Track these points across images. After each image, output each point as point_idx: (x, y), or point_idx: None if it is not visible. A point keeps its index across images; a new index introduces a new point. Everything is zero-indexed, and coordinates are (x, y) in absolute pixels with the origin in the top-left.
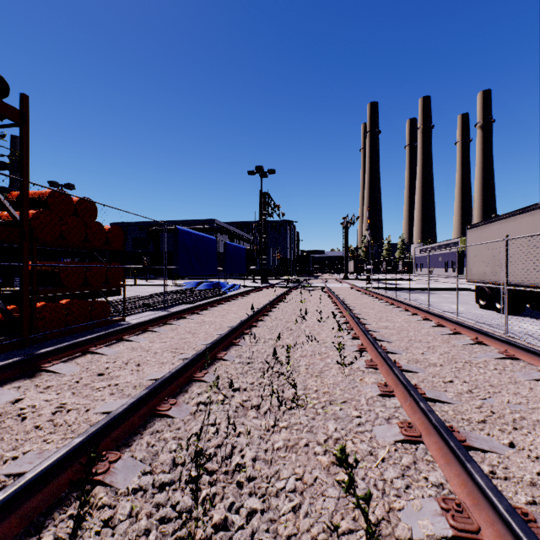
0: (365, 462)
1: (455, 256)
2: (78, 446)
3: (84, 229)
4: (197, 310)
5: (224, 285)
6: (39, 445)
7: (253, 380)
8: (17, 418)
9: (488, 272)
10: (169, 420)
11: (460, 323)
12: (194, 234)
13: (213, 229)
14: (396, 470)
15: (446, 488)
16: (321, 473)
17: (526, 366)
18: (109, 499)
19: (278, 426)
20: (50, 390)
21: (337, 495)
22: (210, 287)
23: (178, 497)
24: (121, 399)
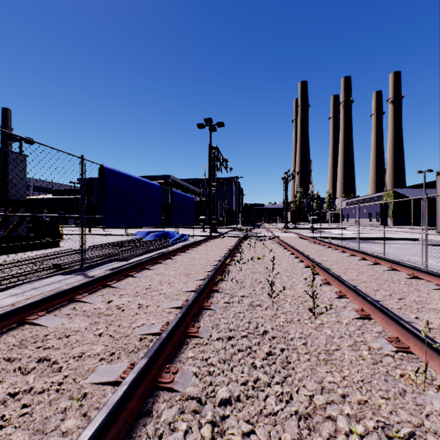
0: None
1: (378, 207)
2: None
3: None
4: (113, 280)
5: (174, 235)
6: None
7: None
8: None
9: None
10: None
11: None
12: (130, 177)
13: (168, 183)
14: None
15: None
16: None
17: None
18: None
19: None
20: None
21: None
22: (158, 237)
23: None
24: None
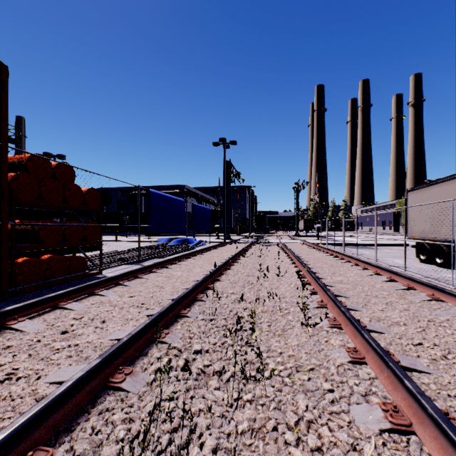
0: None
1: (391, 216)
2: None
3: (62, 191)
4: (166, 265)
5: (192, 241)
6: None
7: (215, 341)
8: None
9: (429, 230)
10: (121, 395)
11: (413, 279)
12: (165, 196)
13: (184, 193)
14: None
15: None
16: None
17: None
18: None
19: (242, 399)
20: (7, 351)
21: None
22: (180, 243)
23: None
24: (76, 364)
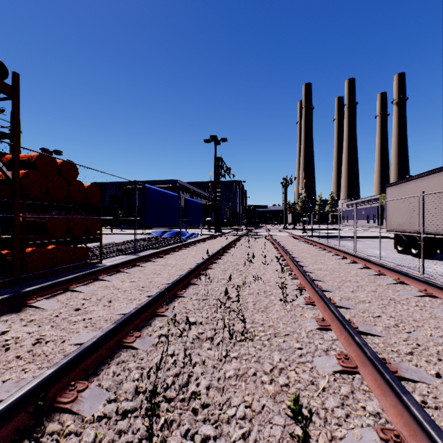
0: (308, 391)
1: (375, 209)
2: (49, 377)
3: (67, 187)
4: (162, 255)
5: (185, 234)
6: (17, 374)
7: (208, 315)
8: (1, 348)
9: (405, 222)
10: (133, 351)
11: (383, 266)
12: (159, 191)
13: (176, 187)
14: (336, 399)
15: (383, 417)
16: (268, 401)
17: (442, 303)
18: (75, 427)
19: (230, 356)
20: (32, 323)
21: (283, 423)
22: (173, 235)
23: (138, 424)
24: (93, 332)
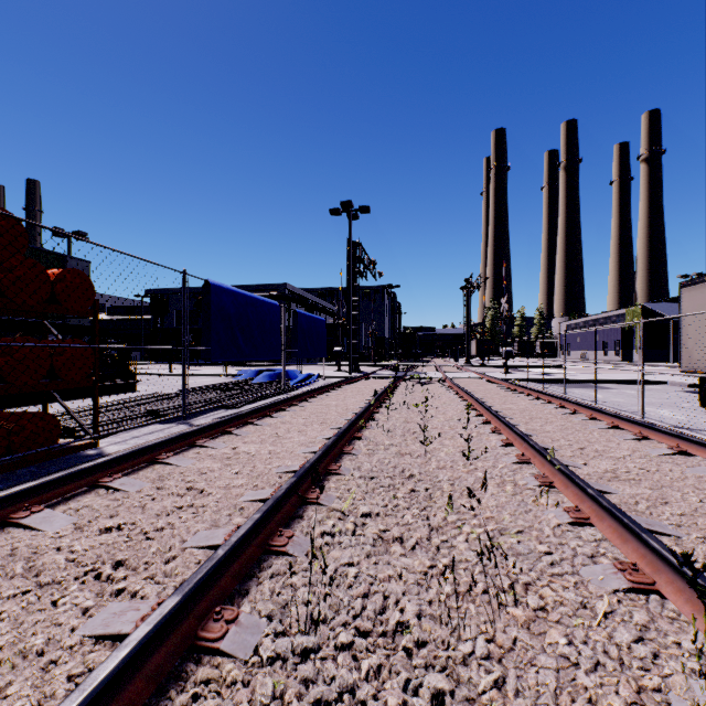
0: None
1: (618, 333)
2: None
3: None
4: (232, 427)
5: (295, 375)
6: None
7: None
8: None
9: None
10: None
11: None
12: (240, 294)
13: (285, 297)
14: None
15: None
16: None
17: None
18: None
19: None
20: None
21: None
22: (273, 378)
23: None
24: None
